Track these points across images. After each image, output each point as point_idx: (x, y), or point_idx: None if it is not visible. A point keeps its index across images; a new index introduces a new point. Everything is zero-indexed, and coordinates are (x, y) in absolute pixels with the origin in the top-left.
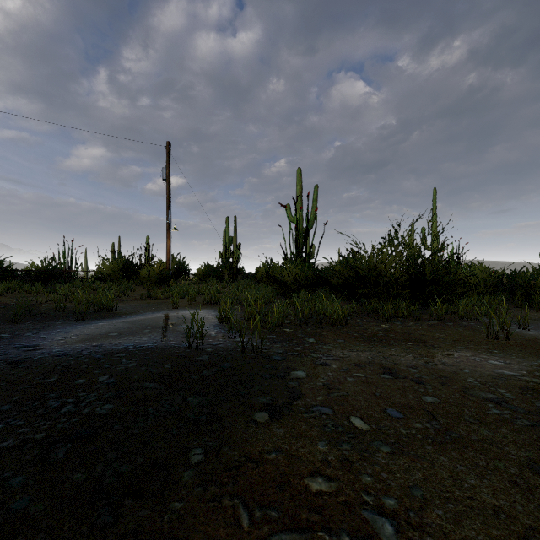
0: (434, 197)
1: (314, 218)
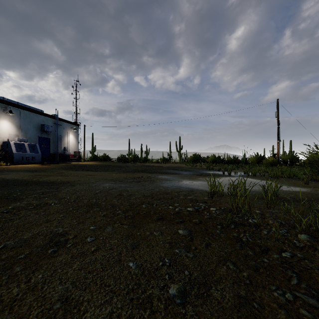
0: None
1: None
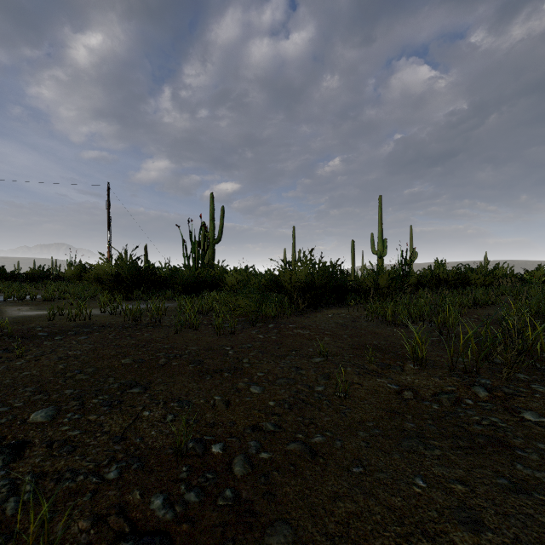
0: (379, 205)
1: (220, 233)
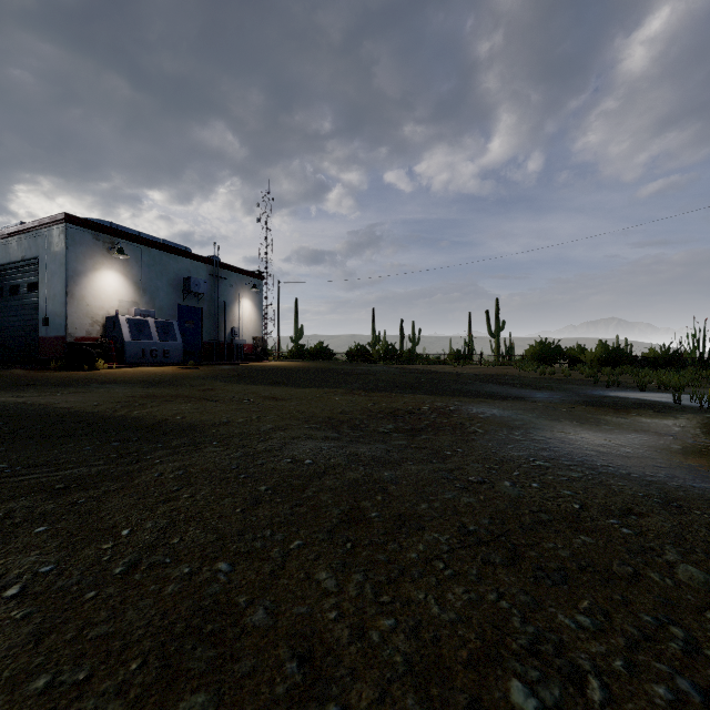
0: None
1: None
